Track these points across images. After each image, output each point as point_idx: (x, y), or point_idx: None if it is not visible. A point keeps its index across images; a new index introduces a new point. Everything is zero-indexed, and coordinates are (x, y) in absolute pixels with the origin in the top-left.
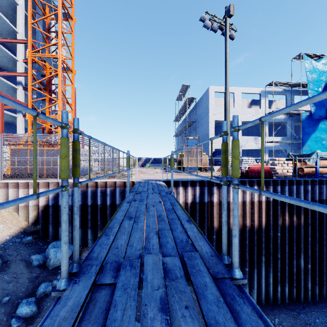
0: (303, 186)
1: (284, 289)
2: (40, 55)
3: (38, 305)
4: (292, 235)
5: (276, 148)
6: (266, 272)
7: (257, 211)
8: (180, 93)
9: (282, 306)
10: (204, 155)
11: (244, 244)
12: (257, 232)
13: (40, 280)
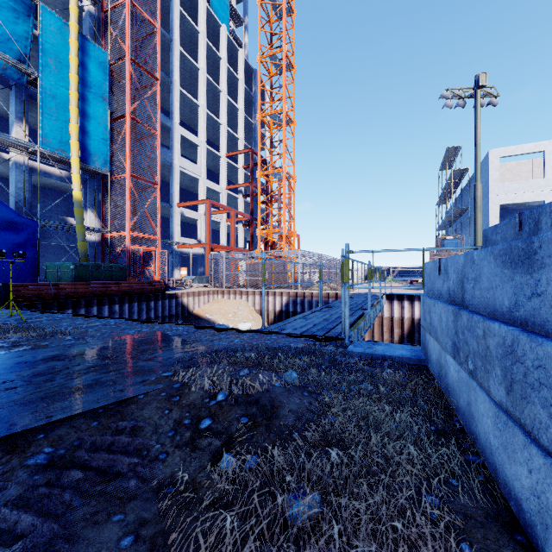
0: None
1: None
2: (267, 172)
3: None
4: None
5: None
6: None
7: None
8: (445, 160)
9: None
10: None
11: None
12: None
13: None
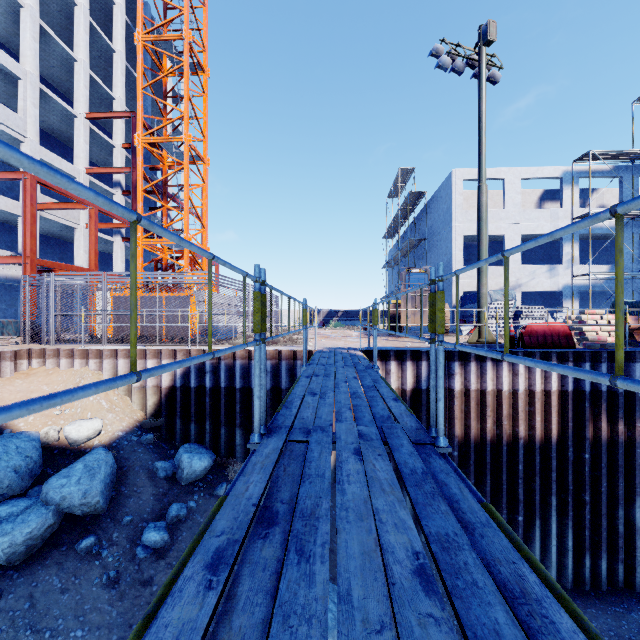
0: (639, 365)
1: (598, 563)
2: (156, 140)
3: (170, 534)
4: (615, 460)
5: (598, 288)
6: (560, 526)
7: (542, 410)
8: (396, 184)
9: (594, 595)
10: None
11: (514, 472)
12: (542, 450)
13: (169, 499)
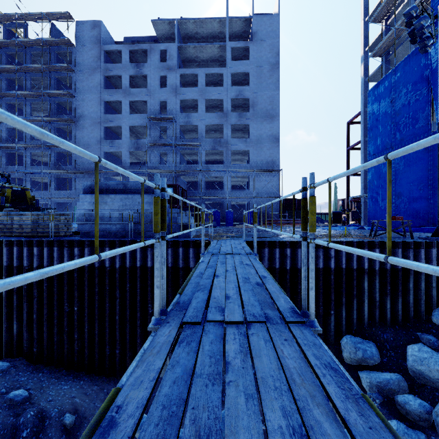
0: None
1: None
2: None
3: None
4: None
5: None
6: None
7: None
8: None
9: None
10: None
11: None
12: None
13: None
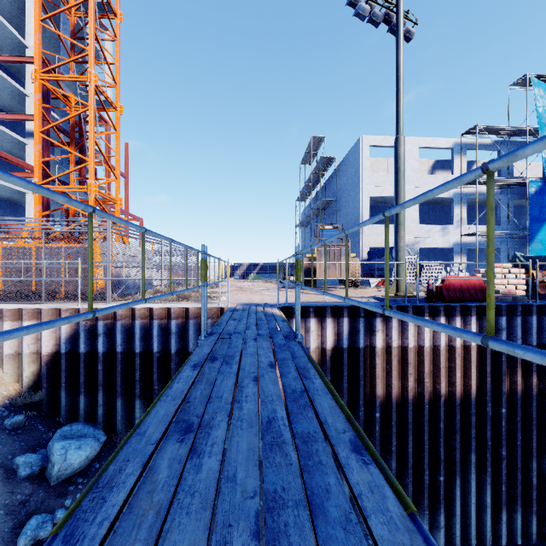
0: None
1: (513, 517)
2: (56, 77)
3: None
4: (529, 413)
5: (481, 245)
6: (478, 483)
7: (461, 365)
8: (308, 152)
9: None
10: (352, 257)
11: (435, 430)
12: (461, 406)
13: (29, 508)
